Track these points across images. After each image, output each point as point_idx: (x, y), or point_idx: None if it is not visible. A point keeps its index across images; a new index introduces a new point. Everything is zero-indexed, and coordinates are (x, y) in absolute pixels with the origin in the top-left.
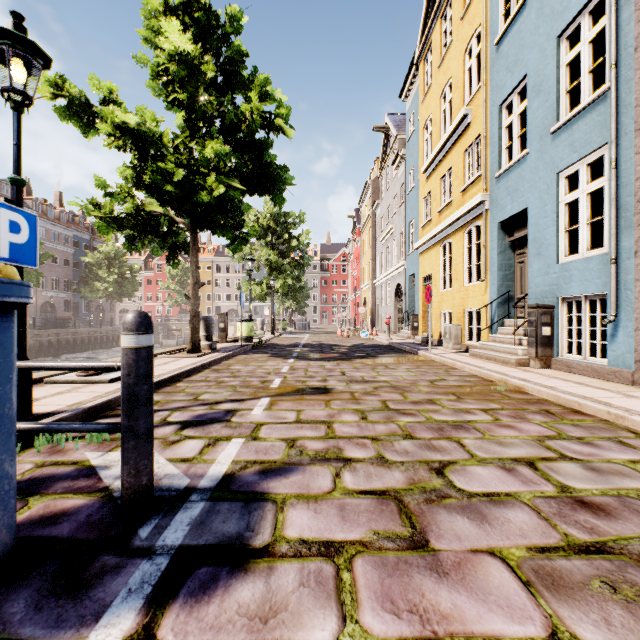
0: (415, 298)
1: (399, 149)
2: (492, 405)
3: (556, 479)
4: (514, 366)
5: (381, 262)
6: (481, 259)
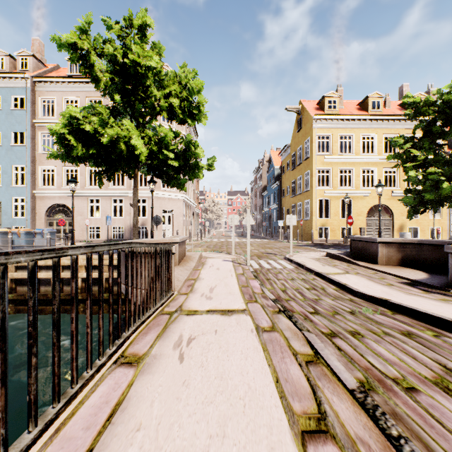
0: None
1: None
2: None
3: None
4: None
5: None
6: None
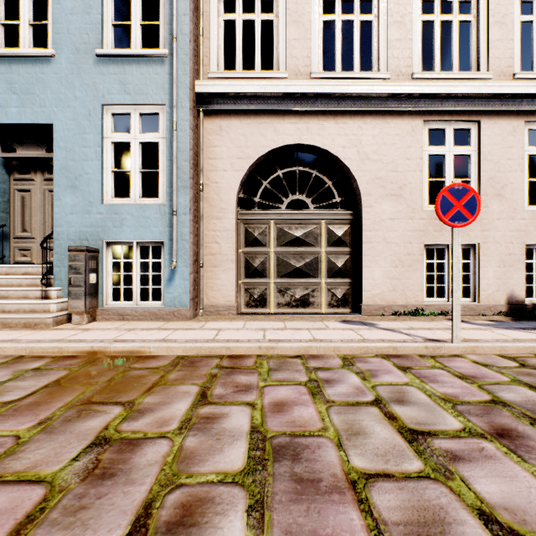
0: None
1: None
2: (186, 389)
3: (451, 430)
4: (52, 327)
5: None
6: None
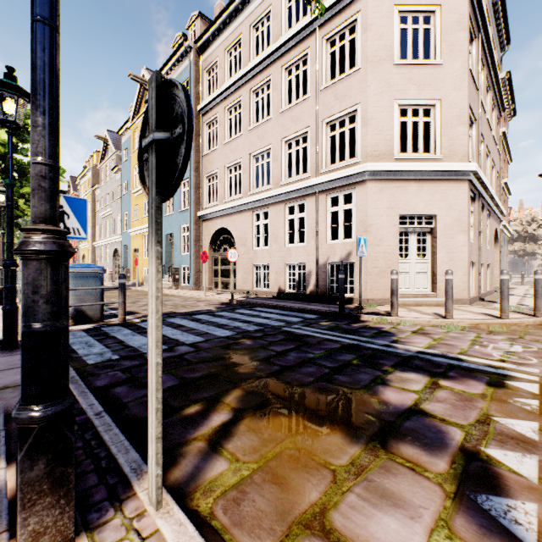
0: (129, 259)
1: (117, 161)
2: None
3: None
4: (168, 289)
5: (101, 230)
6: None
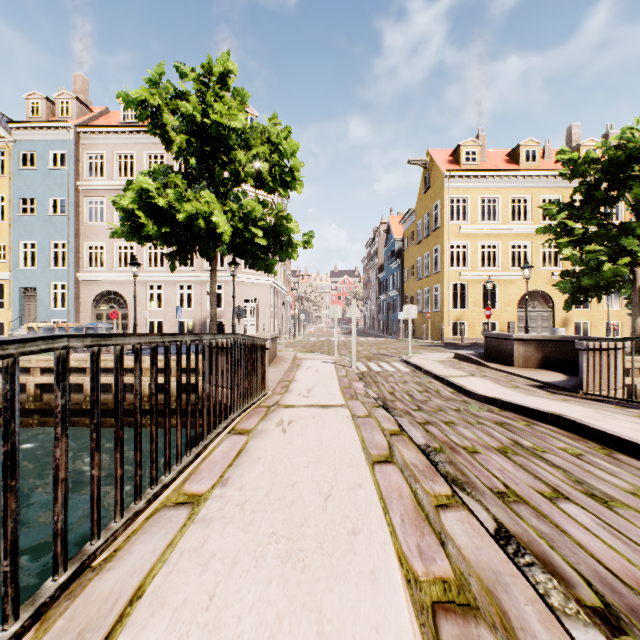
0: None
1: None
2: None
3: None
4: None
5: None
6: (7, 299)
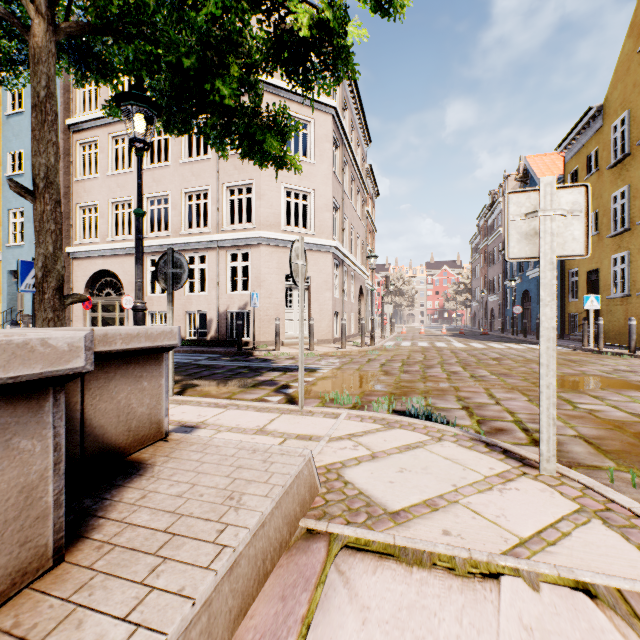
0: None
1: None
2: None
3: None
4: None
5: None
6: None
